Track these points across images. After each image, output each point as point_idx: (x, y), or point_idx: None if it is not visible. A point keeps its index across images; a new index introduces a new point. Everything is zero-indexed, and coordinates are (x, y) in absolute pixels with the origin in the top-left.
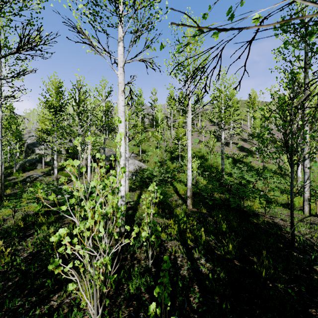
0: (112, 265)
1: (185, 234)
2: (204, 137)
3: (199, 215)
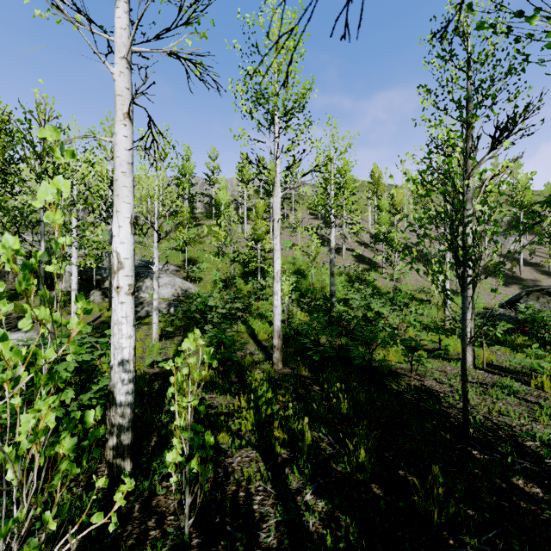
0: (87, 545)
1: (269, 432)
2: (301, 239)
3: (296, 383)
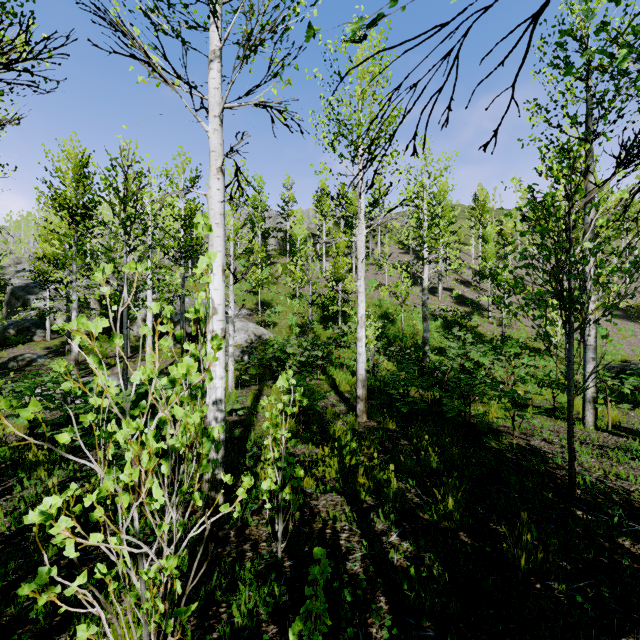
0: (194, 557)
1: (354, 478)
2: (388, 277)
3: (382, 436)
